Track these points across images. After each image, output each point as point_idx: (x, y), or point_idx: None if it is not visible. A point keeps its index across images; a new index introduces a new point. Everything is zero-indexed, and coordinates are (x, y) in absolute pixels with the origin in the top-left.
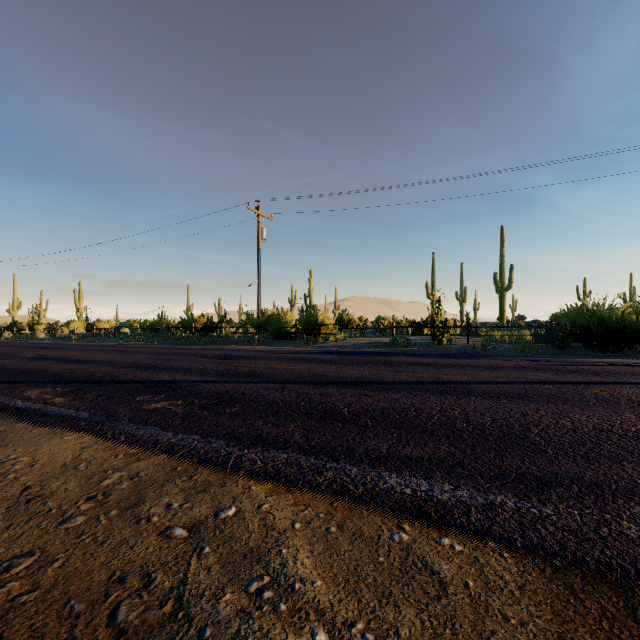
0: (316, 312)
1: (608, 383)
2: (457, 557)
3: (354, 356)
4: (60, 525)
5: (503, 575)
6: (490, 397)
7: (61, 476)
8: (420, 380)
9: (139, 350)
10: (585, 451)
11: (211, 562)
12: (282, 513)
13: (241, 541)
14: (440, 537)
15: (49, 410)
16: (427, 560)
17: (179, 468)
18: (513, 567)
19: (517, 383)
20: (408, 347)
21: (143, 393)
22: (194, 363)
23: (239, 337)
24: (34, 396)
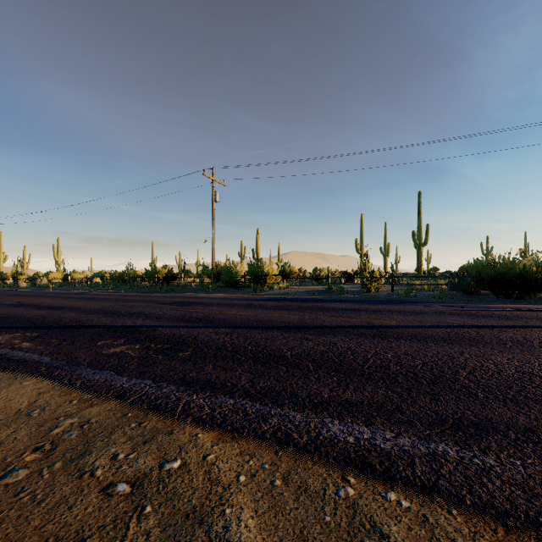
0: (262, 264)
1: (519, 327)
2: (405, 515)
3: (295, 302)
4: (0, 481)
5: (455, 538)
6: (418, 340)
7: (13, 424)
8: (354, 324)
9: (107, 297)
10: (513, 394)
11: (151, 525)
12: (227, 464)
13: (184, 498)
14: (386, 491)
15: (14, 355)
16: (375, 520)
17: (129, 414)
18: (464, 527)
19: (440, 327)
20: (341, 294)
21: (105, 338)
22: (154, 309)
23: (196, 286)
24: (3, 341)
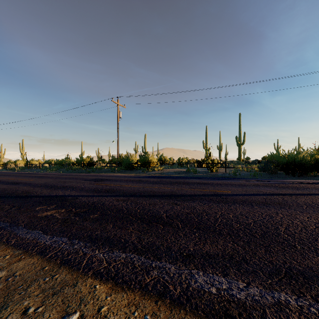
0: (148, 155)
1: (306, 194)
2: None
3: (168, 179)
4: None
5: None
6: (247, 204)
7: None
8: (205, 193)
9: (50, 176)
10: None
11: None
12: (116, 316)
13: None
14: None
15: None
16: None
17: (47, 267)
18: None
19: (258, 195)
20: (195, 174)
21: (42, 204)
22: (79, 184)
23: (107, 168)
24: None
